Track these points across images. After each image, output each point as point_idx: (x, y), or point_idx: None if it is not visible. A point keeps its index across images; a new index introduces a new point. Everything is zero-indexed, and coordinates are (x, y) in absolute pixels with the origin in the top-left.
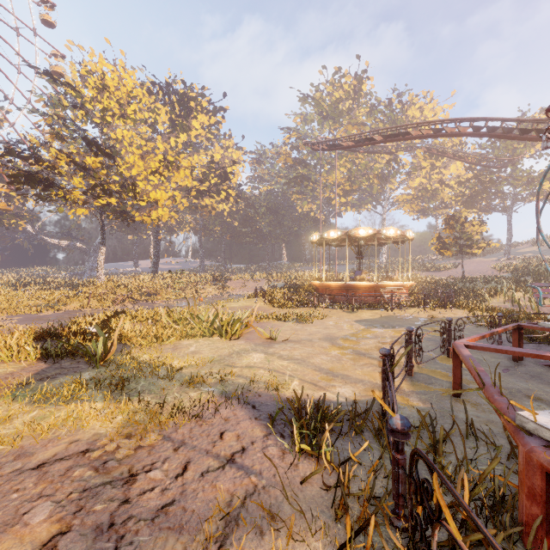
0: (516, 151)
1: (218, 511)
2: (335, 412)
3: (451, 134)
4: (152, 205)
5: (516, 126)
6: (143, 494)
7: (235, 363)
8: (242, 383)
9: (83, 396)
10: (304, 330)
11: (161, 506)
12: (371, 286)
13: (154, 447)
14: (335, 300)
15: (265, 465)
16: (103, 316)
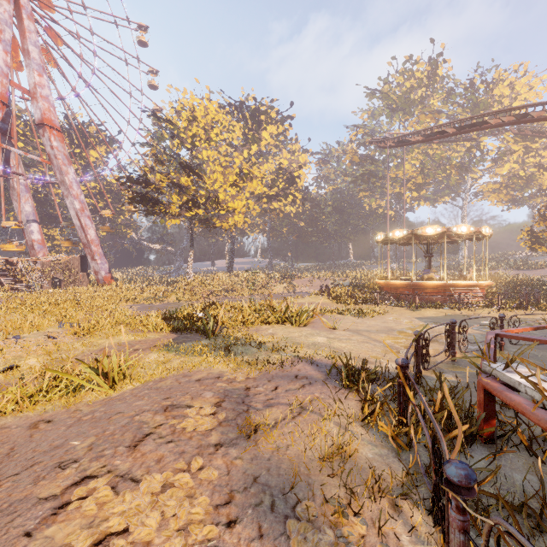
0: None
1: (297, 404)
2: (375, 371)
3: (539, 119)
4: (230, 213)
5: None
6: (256, 395)
7: (304, 342)
8: (309, 353)
9: (206, 353)
10: (364, 323)
11: (266, 400)
12: (440, 285)
13: (256, 379)
14: (401, 299)
15: (323, 391)
16: (200, 306)
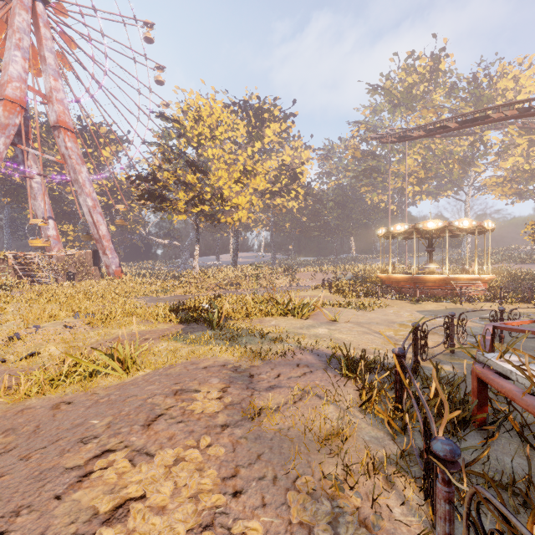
0: None
1: (298, 390)
2: (374, 361)
3: None
4: (234, 209)
5: None
6: (259, 382)
7: (305, 333)
8: (310, 344)
9: (212, 343)
10: (364, 316)
11: (269, 386)
12: (441, 279)
13: (259, 367)
14: (402, 292)
15: (323, 379)
16: (206, 299)
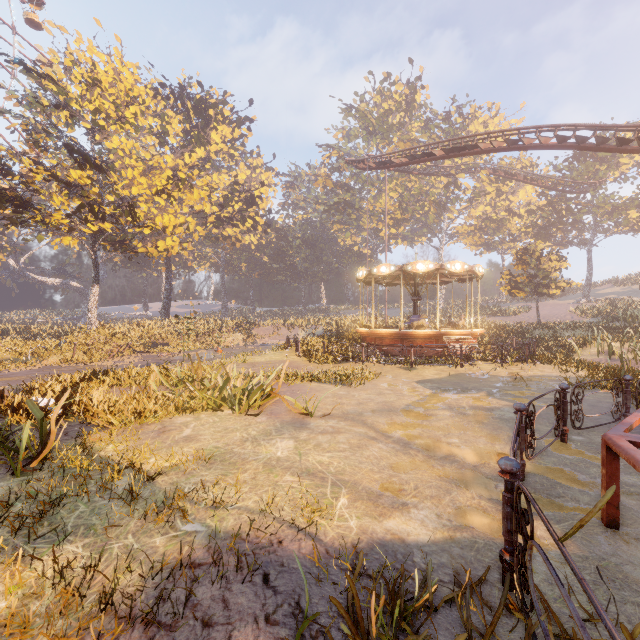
0: (599, 173)
1: None
2: (427, 599)
3: (530, 146)
4: (159, 234)
5: (614, 134)
6: None
7: (248, 459)
8: (252, 509)
9: None
10: (351, 396)
11: None
12: (432, 335)
13: None
14: (387, 352)
15: None
16: (76, 378)
